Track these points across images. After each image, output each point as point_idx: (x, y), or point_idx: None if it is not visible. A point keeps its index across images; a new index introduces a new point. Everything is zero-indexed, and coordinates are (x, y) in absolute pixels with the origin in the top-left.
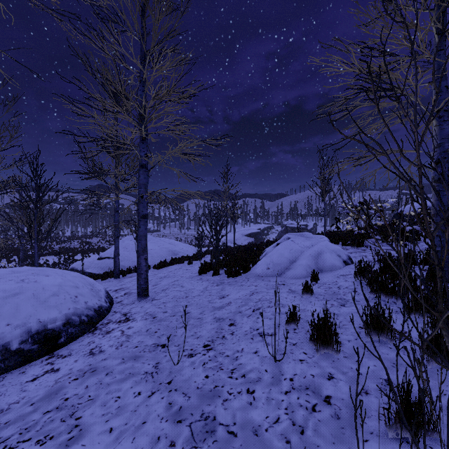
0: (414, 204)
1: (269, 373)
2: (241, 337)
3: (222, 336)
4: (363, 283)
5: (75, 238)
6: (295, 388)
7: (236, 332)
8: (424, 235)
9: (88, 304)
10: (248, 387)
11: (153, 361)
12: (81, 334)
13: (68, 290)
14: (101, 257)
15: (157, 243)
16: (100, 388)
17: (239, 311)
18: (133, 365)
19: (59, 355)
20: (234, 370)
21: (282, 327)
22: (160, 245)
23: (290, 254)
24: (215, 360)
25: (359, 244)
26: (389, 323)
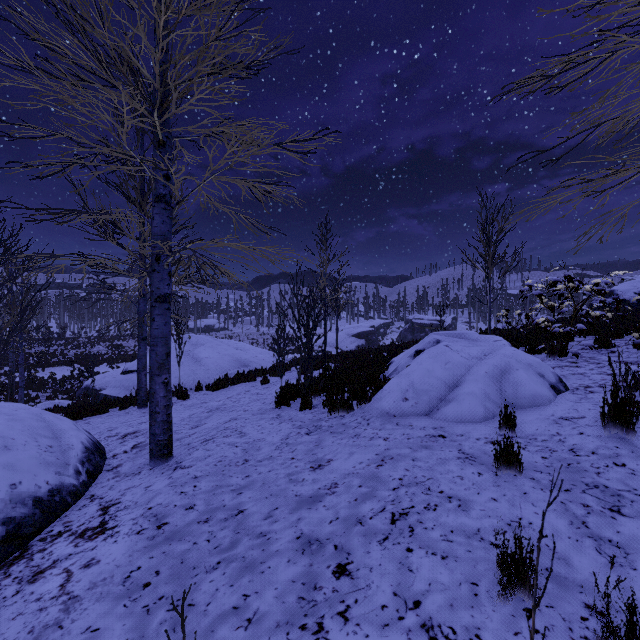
0: (626, 286)
1: None
2: None
3: (317, 623)
4: (626, 440)
5: (102, 339)
6: None
7: (354, 607)
8: None
9: (20, 490)
10: None
11: None
12: None
13: None
14: (126, 369)
15: (217, 347)
16: None
17: (357, 516)
18: None
19: None
20: None
21: (488, 603)
22: (221, 350)
23: (446, 371)
24: None
25: (561, 352)
26: None
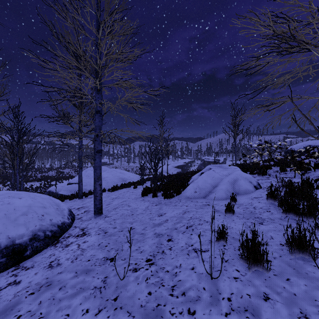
0: (300, 144)
1: (207, 291)
2: (178, 253)
3: (162, 251)
4: (273, 204)
5: (53, 169)
6: (234, 309)
7: (173, 247)
8: (314, 166)
9: (53, 221)
10: (188, 307)
11: (102, 275)
12: (45, 247)
13: (36, 210)
14: (70, 182)
15: (111, 172)
16: (52, 304)
17: (175, 227)
18: (84, 279)
19: (23, 267)
20: (174, 287)
21: (213, 244)
22: (113, 174)
23: (212, 181)
24: (157, 275)
25: (263, 173)
26: (309, 242)
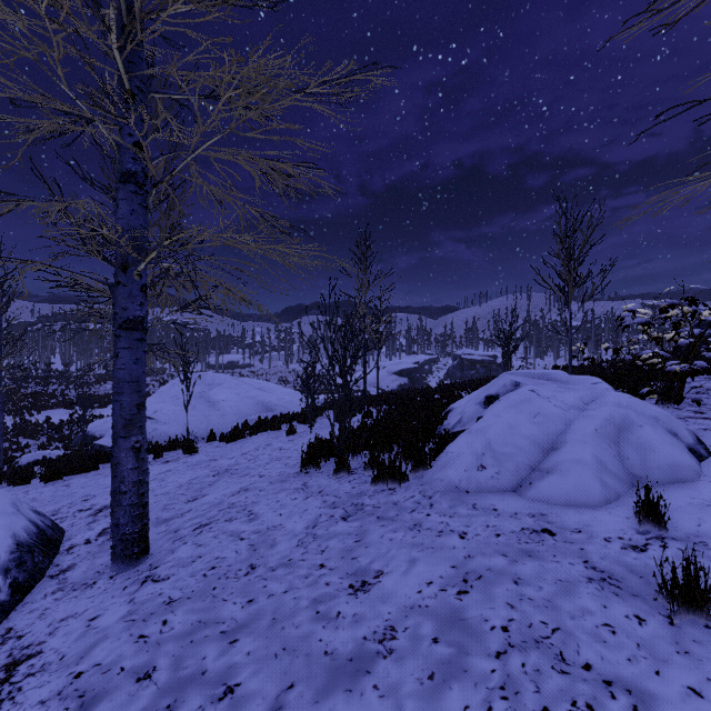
0: None
1: None
2: None
3: None
4: None
5: (111, 377)
6: None
7: None
8: None
9: None
10: None
11: None
12: None
13: None
14: None
15: (236, 388)
16: None
17: None
18: None
19: None
20: None
21: None
22: (241, 392)
23: (537, 427)
24: None
25: (675, 397)
26: None
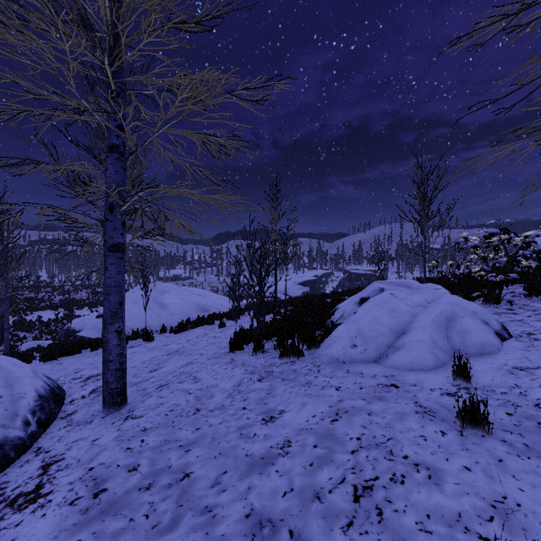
0: None
1: None
2: None
3: None
4: None
5: (85, 287)
6: None
7: None
8: None
9: None
10: None
11: None
12: None
13: None
14: (101, 314)
15: (180, 294)
16: None
17: (314, 488)
18: None
19: None
20: None
21: None
22: (184, 297)
23: (393, 318)
24: None
25: (495, 299)
26: None
